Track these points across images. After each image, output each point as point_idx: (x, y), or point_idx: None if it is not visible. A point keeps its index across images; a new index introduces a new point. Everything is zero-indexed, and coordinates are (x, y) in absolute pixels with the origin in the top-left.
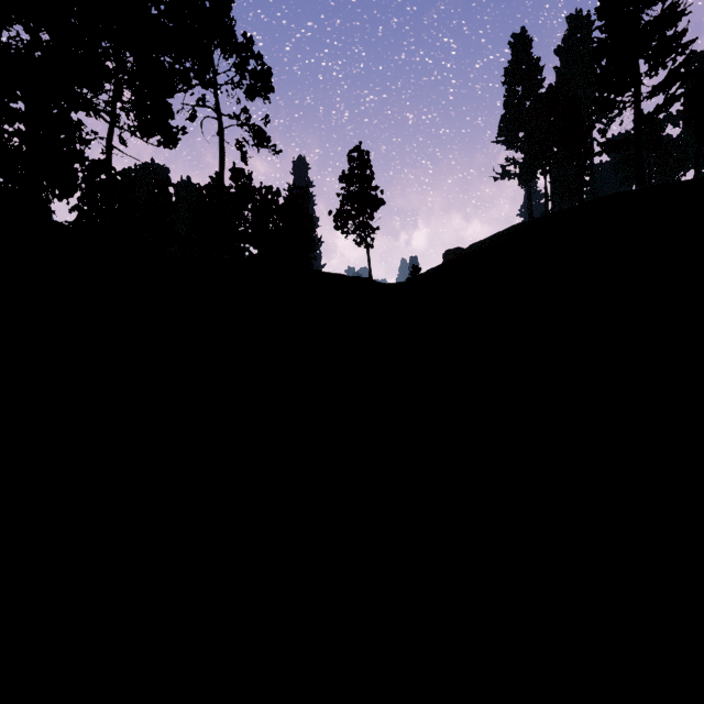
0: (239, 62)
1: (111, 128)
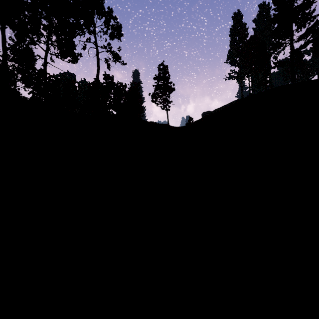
0: (106, 20)
1: (46, 53)
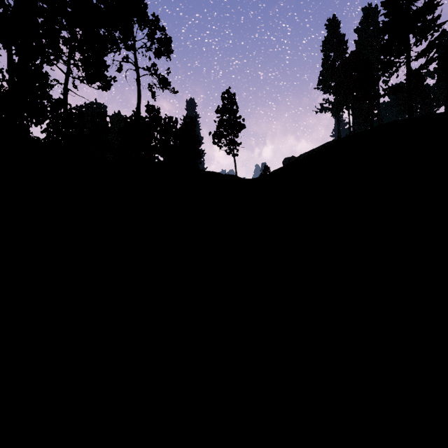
0: (150, 32)
1: (67, 77)
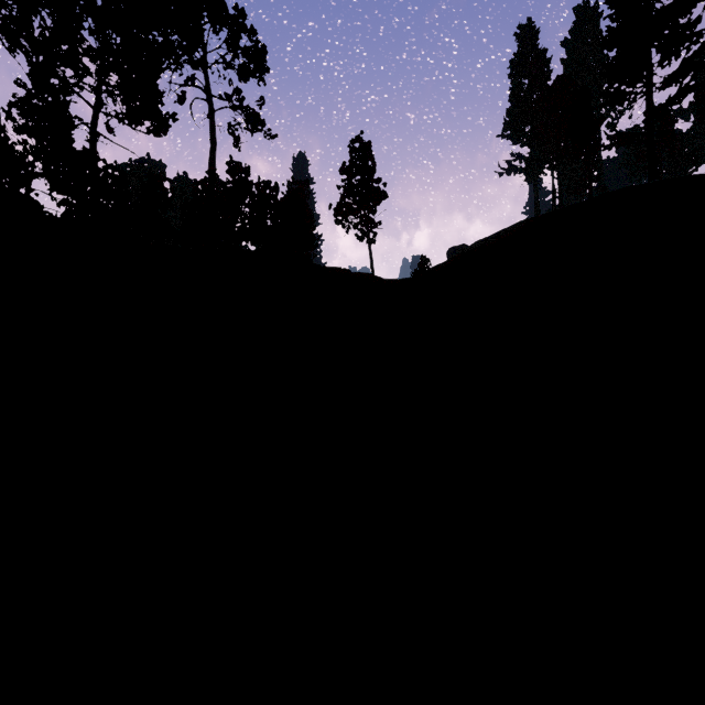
0: (230, 36)
1: (95, 112)
